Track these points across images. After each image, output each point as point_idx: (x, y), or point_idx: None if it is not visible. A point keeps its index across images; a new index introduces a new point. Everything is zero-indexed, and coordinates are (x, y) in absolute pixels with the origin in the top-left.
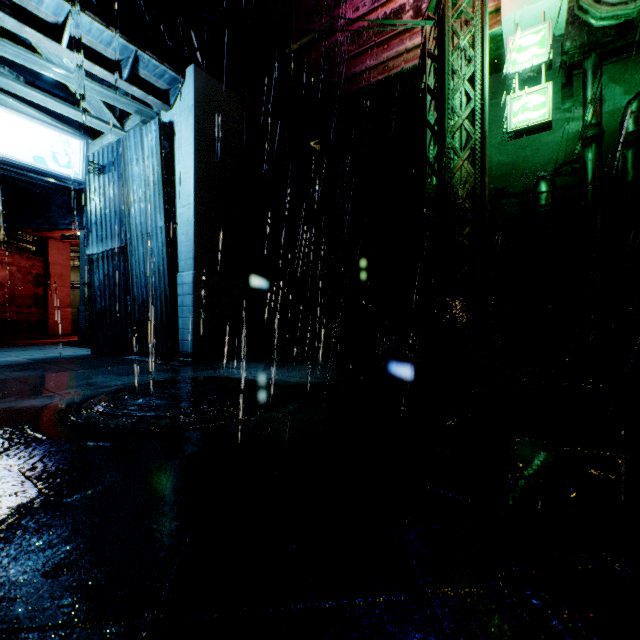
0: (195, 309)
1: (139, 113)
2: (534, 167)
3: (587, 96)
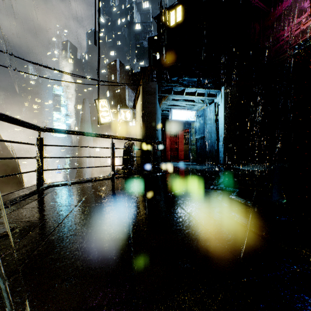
0: (224, 152)
1: (208, 99)
2: None
3: None
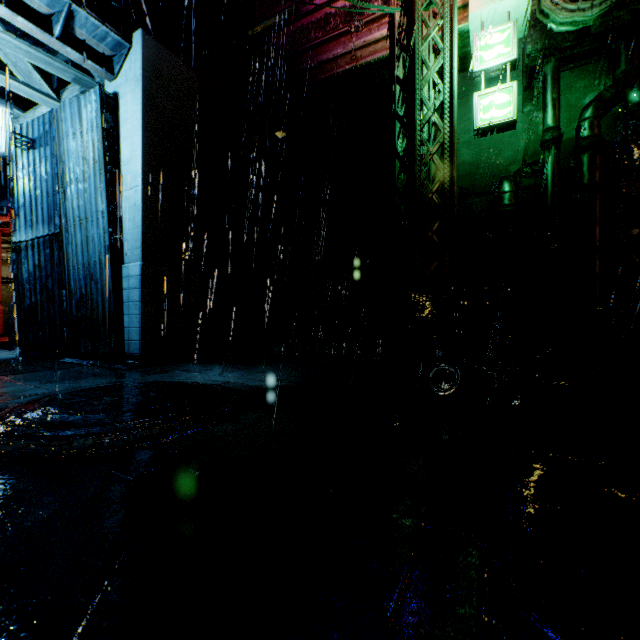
0: (143, 305)
1: (78, 82)
2: (497, 168)
3: (547, 100)
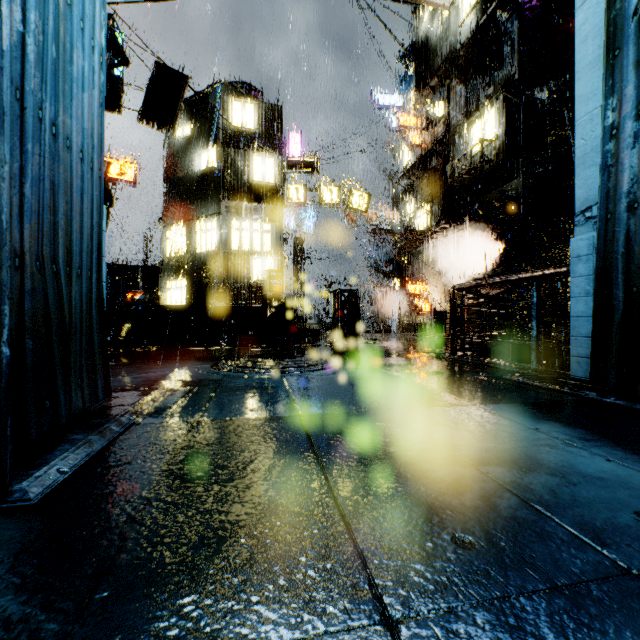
0: None
1: None
2: None
3: None
